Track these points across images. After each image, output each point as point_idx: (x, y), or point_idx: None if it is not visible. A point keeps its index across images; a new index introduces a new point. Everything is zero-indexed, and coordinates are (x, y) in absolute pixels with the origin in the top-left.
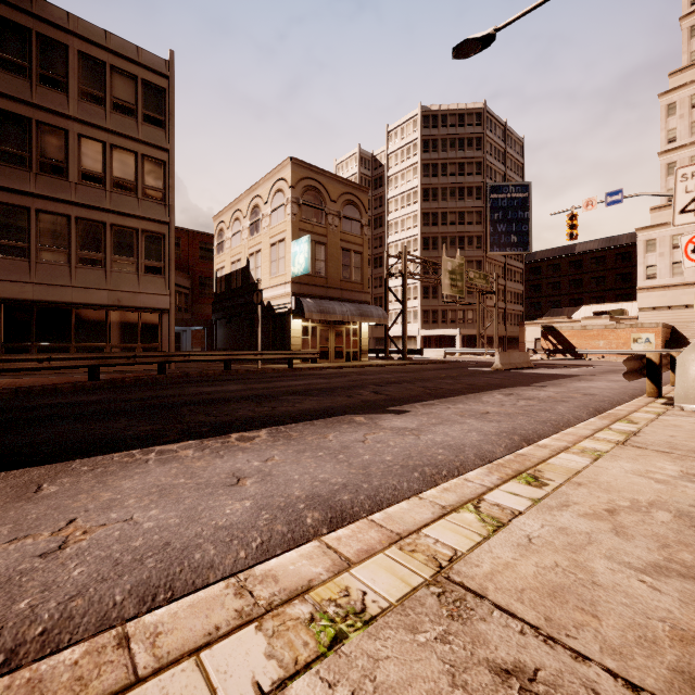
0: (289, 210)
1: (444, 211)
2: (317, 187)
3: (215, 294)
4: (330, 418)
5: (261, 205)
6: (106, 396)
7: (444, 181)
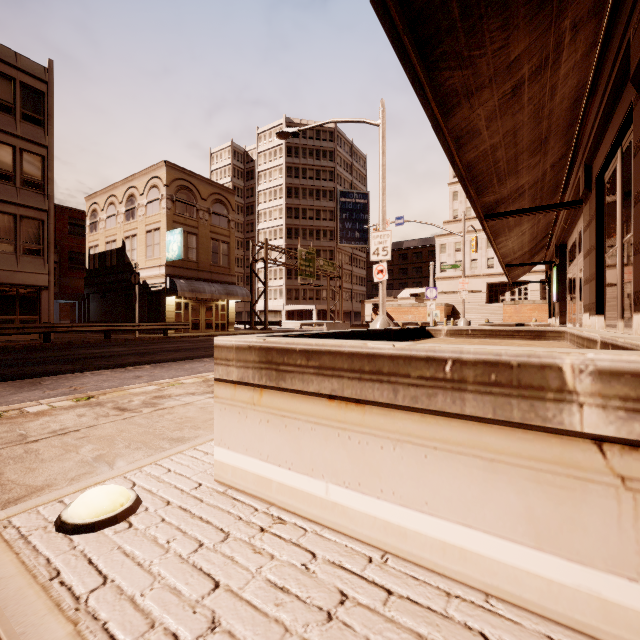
0: (164, 204)
1: (304, 207)
2: (189, 187)
3: (88, 270)
4: (189, 360)
5: (137, 196)
6: (14, 356)
7: (304, 183)
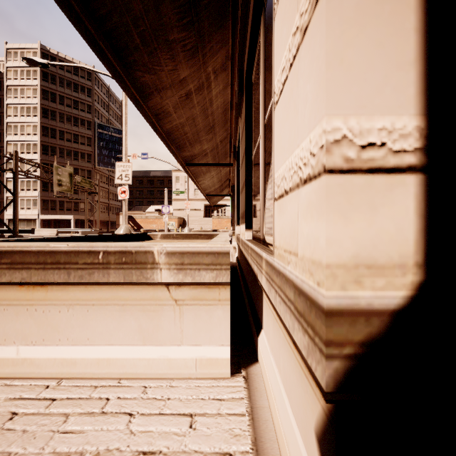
0: None
1: (62, 130)
2: None
3: None
4: None
5: None
6: None
7: (62, 108)
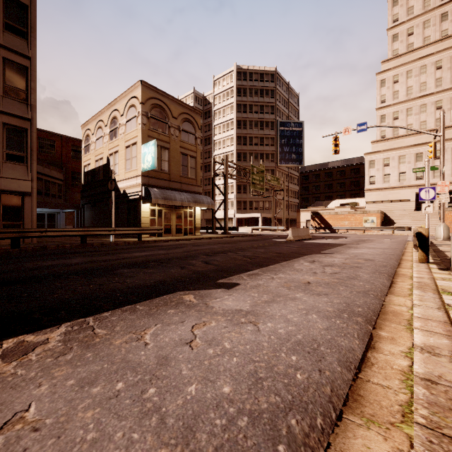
0: (140, 120)
1: (251, 136)
2: (162, 106)
3: (83, 185)
4: (157, 298)
5: (118, 117)
6: None
7: (251, 116)
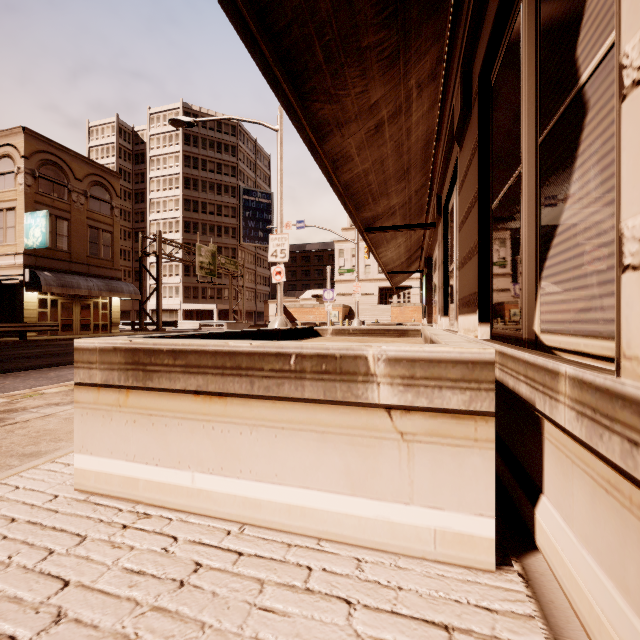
0: (21, 180)
1: (204, 201)
2: (58, 163)
3: None
4: (55, 367)
5: None
6: None
7: (204, 175)
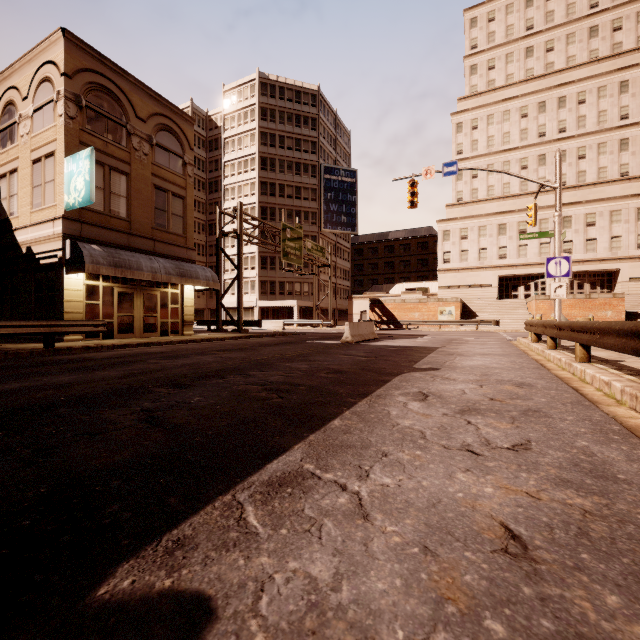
0: (61, 108)
1: (282, 183)
2: (114, 91)
3: None
4: None
5: (17, 101)
6: None
7: (282, 153)
